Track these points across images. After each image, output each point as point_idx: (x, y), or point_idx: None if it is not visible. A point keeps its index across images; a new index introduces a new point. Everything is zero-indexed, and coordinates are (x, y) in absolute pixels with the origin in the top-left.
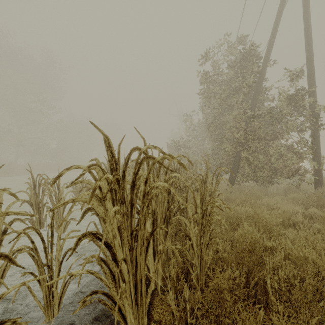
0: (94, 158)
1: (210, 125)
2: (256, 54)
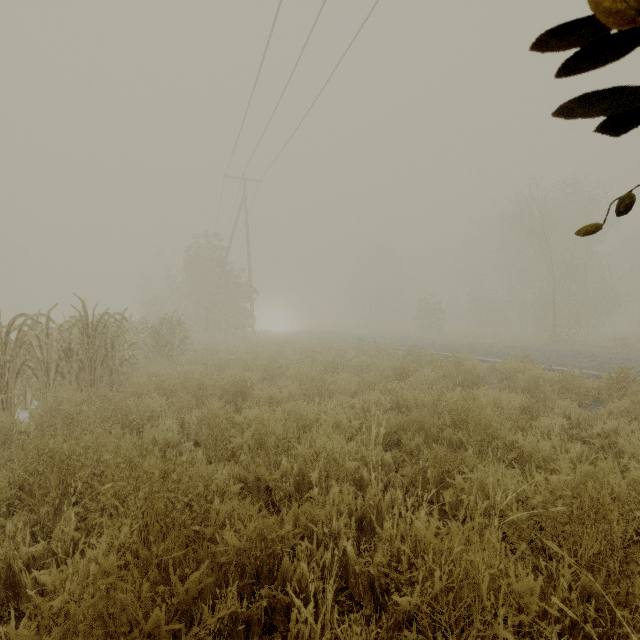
0: (154, 320)
1: (192, 293)
2: (219, 256)
